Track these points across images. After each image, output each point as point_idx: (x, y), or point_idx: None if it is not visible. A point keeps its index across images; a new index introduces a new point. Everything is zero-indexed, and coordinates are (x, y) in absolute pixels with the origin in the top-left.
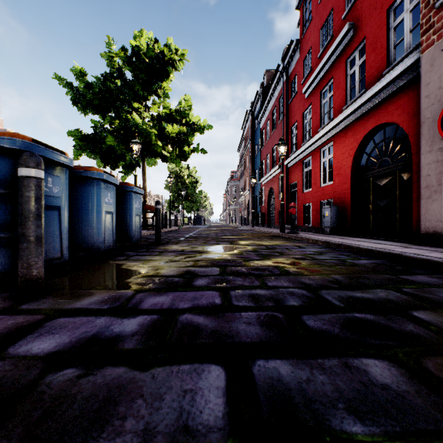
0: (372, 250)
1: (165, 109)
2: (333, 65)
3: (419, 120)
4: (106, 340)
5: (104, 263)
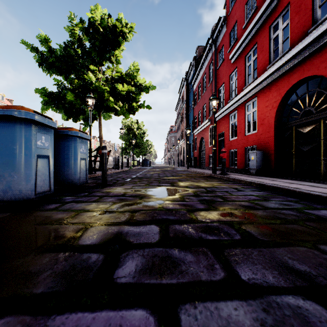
0: (322, 197)
1: (118, 73)
2: (257, 32)
3: None
4: None
5: (25, 216)
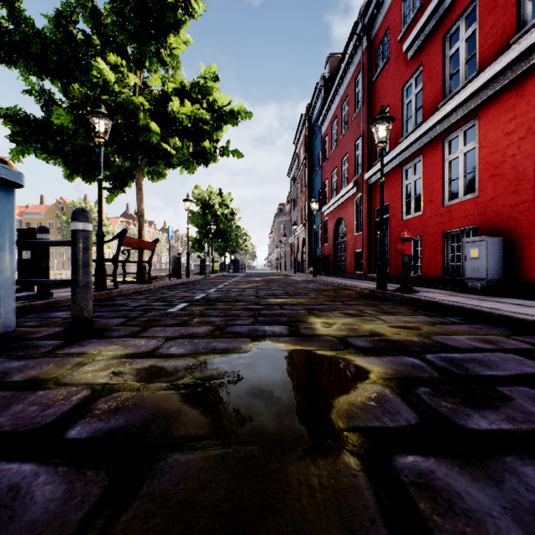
0: None
1: None
2: None
3: None
4: None
5: None
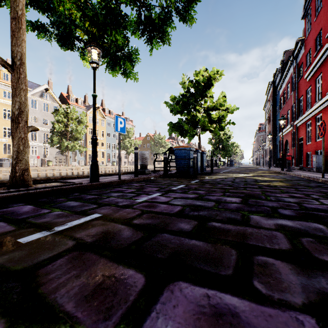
0: (305, 176)
1: (210, 102)
2: (321, 64)
3: None
4: (214, 180)
5: (201, 176)
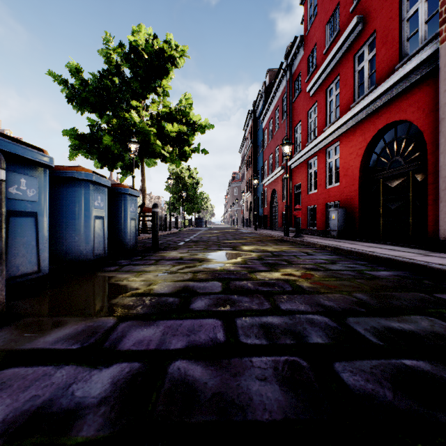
0: (390, 259)
1: (165, 107)
2: (339, 61)
3: (435, 116)
4: (59, 416)
5: (91, 275)
